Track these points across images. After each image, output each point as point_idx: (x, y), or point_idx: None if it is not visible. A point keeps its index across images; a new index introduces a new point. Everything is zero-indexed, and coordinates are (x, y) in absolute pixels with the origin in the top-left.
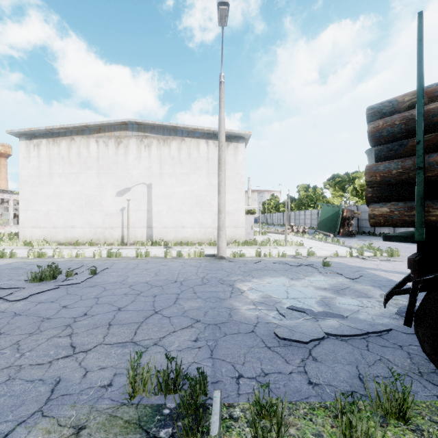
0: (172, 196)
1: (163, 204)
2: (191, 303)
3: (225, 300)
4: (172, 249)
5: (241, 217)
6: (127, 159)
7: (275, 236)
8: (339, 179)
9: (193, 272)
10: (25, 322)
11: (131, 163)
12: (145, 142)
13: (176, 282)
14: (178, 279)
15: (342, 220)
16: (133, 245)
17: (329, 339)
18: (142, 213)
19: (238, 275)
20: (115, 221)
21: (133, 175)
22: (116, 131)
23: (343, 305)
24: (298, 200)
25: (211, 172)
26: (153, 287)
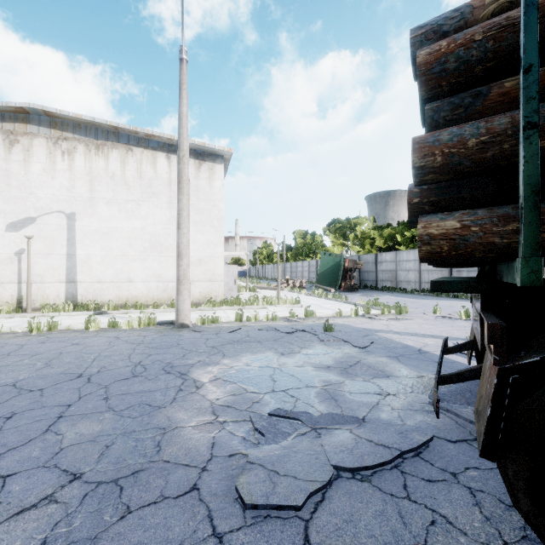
0: (112, 234)
1: (96, 245)
2: (86, 426)
3: (161, 410)
4: (107, 315)
5: (218, 267)
6: (29, 170)
7: (266, 292)
8: (339, 225)
9: (123, 354)
10: None
11: (37, 177)
12: (63, 146)
13: (80, 377)
14: (87, 371)
15: (344, 272)
16: (40, 311)
17: (341, 480)
18: (58, 259)
19: (201, 354)
20: (4, 272)
21: (40, 197)
22: (7, 121)
23: (356, 395)
24: (294, 248)
25: (174, 201)
26: (21, 395)
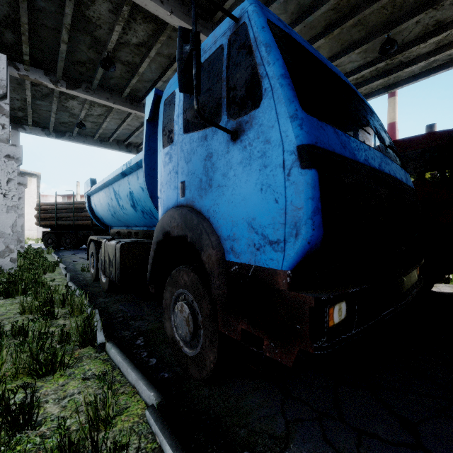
0: None
1: None
2: None
3: None
4: None
5: (34, 224)
6: None
7: None
8: None
9: None
10: None
11: None
12: None
13: None
14: None
15: None
16: None
17: None
18: None
19: None
20: None
21: None
22: None
23: None
24: None
25: None
26: None
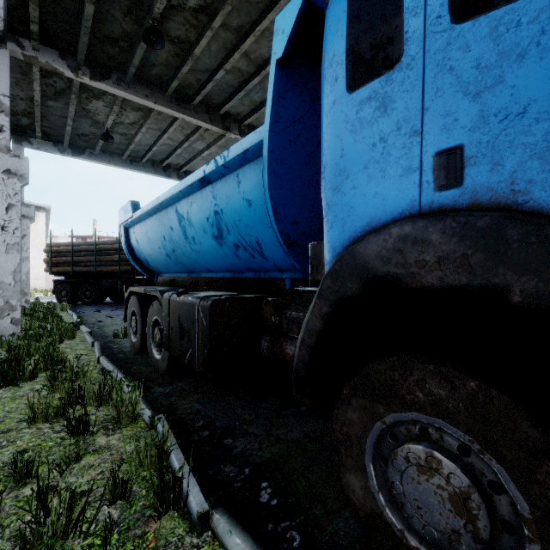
0: None
1: None
2: None
3: None
4: None
5: (42, 271)
6: None
7: None
8: None
9: None
10: None
11: None
12: None
13: None
14: None
15: None
16: None
17: None
18: None
19: None
20: None
21: None
22: None
23: None
24: None
25: None
26: None
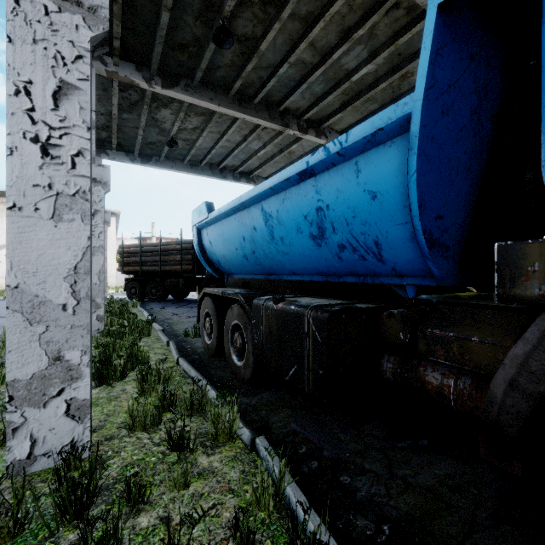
0: None
1: None
2: None
3: None
4: None
5: (113, 270)
6: (4, 221)
7: None
8: None
9: None
10: (2, 304)
11: None
12: None
13: None
14: None
15: None
16: None
17: None
18: None
19: None
20: None
21: None
22: None
23: None
24: None
25: None
26: None
